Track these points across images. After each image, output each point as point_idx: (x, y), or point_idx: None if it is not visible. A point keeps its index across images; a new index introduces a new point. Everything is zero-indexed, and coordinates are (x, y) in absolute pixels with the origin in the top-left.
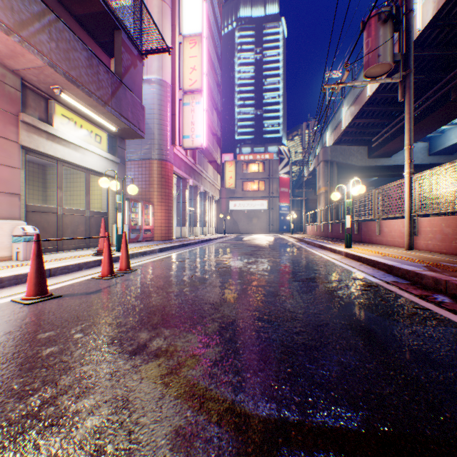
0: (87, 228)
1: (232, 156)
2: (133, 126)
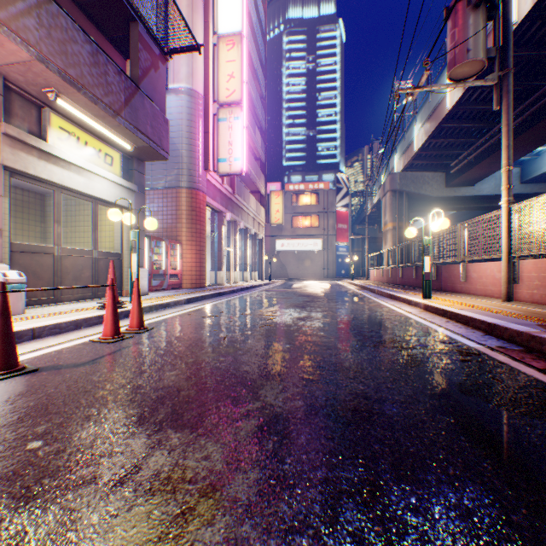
0: (94, 274)
1: (279, 185)
2: (153, 144)
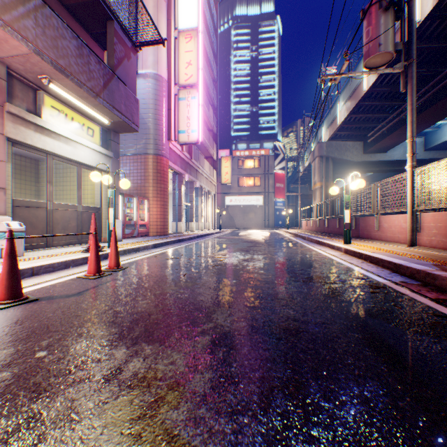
0: (79, 224)
1: (228, 151)
2: (126, 119)
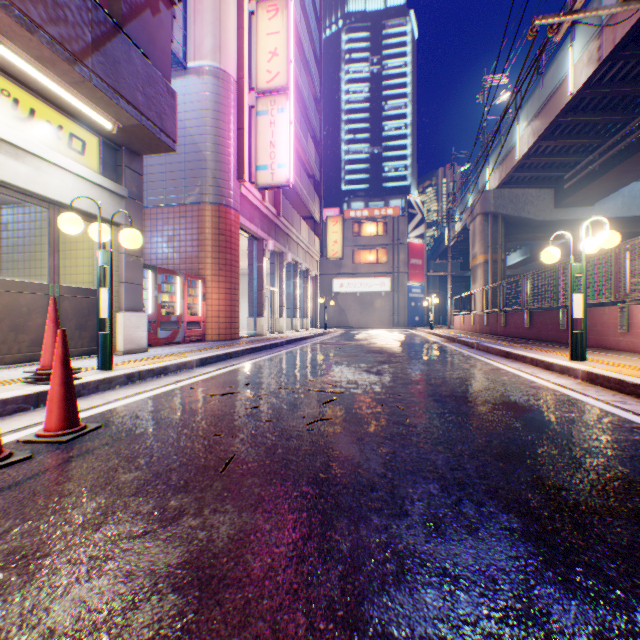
0: None
1: (337, 211)
2: (148, 123)
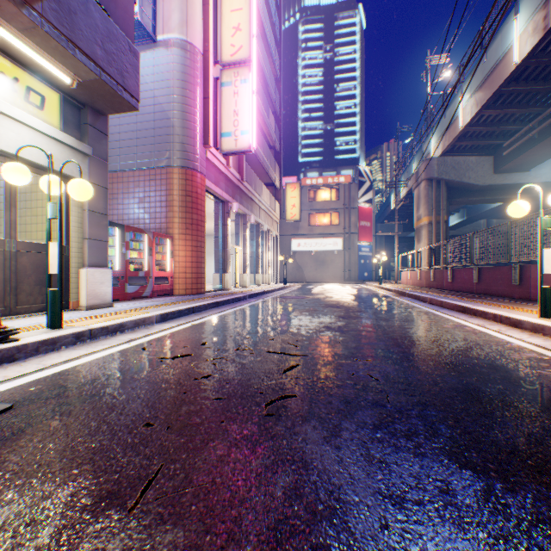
0: (8, 276)
1: (295, 179)
2: (108, 78)
